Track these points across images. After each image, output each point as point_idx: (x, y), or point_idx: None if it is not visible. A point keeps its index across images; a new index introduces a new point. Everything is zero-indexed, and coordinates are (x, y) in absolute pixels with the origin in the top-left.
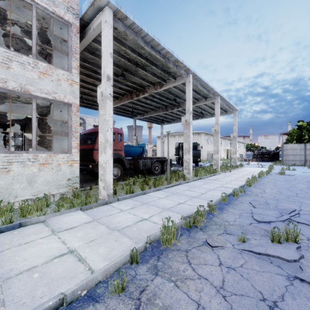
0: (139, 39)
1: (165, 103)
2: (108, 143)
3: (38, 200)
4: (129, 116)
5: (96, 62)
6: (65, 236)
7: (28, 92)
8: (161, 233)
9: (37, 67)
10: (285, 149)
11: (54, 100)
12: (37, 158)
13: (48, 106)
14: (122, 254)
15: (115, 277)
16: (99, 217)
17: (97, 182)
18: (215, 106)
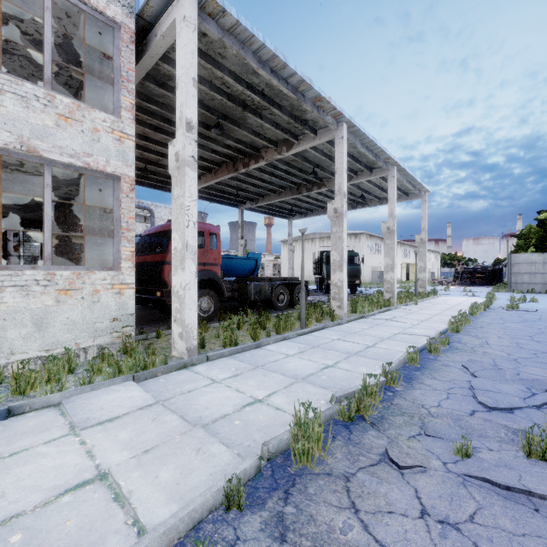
0: (249, 56)
1: (297, 180)
2: (189, 250)
3: (52, 360)
4: (231, 204)
5: (170, 102)
6: (95, 439)
7: (36, 153)
8: (292, 437)
9: (52, 105)
10: (514, 264)
11: (87, 169)
12: (52, 278)
13: (79, 183)
14: (207, 488)
15: (190, 546)
16: (167, 395)
17: (170, 324)
18: (388, 184)
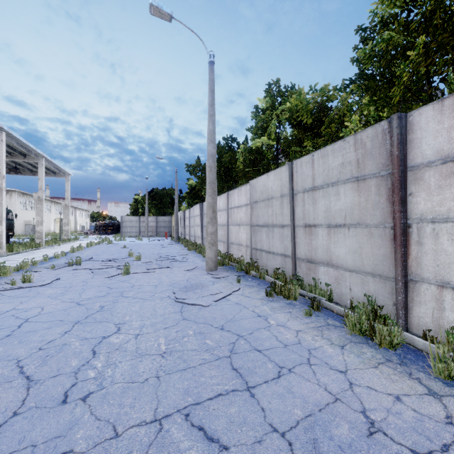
0: None
1: None
2: None
3: None
4: None
5: None
6: None
7: None
8: None
9: None
10: (124, 221)
11: None
12: None
13: None
14: None
15: None
16: None
17: None
18: (39, 168)
